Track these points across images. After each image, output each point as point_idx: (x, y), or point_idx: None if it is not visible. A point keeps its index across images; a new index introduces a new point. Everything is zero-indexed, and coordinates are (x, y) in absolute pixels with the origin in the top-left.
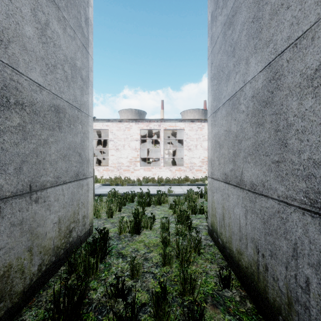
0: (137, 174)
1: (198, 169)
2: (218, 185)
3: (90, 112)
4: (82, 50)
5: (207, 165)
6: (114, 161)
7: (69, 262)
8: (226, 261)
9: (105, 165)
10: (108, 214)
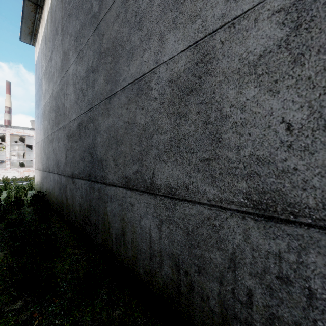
0: None
1: None
2: (37, 171)
3: None
4: None
5: None
6: None
7: None
8: None
9: None
10: None
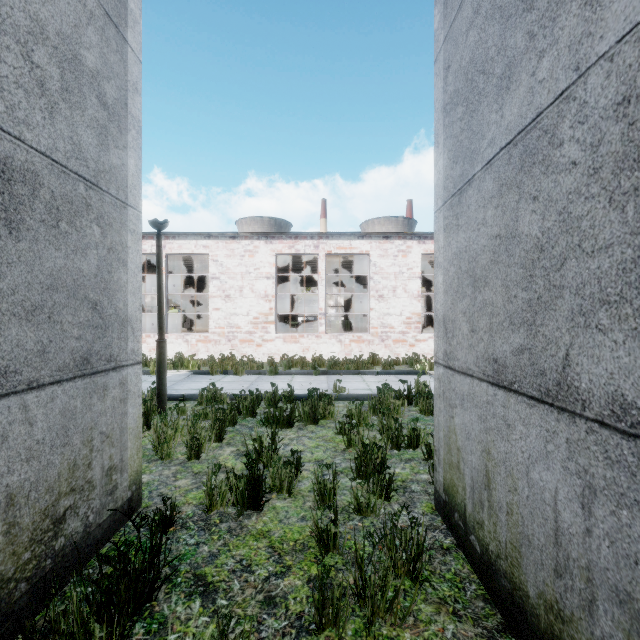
0: (269, 349)
1: (398, 338)
2: (470, 390)
3: (133, 196)
4: (104, 27)
5: (417, 330)
6: (221, 321)
7: (28, 633)
8: (498, 609)
9: (205, 330)
10: (189, 450)
